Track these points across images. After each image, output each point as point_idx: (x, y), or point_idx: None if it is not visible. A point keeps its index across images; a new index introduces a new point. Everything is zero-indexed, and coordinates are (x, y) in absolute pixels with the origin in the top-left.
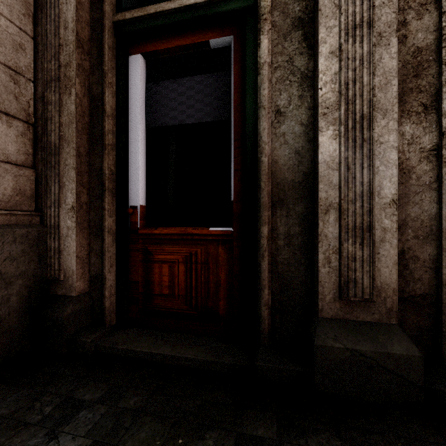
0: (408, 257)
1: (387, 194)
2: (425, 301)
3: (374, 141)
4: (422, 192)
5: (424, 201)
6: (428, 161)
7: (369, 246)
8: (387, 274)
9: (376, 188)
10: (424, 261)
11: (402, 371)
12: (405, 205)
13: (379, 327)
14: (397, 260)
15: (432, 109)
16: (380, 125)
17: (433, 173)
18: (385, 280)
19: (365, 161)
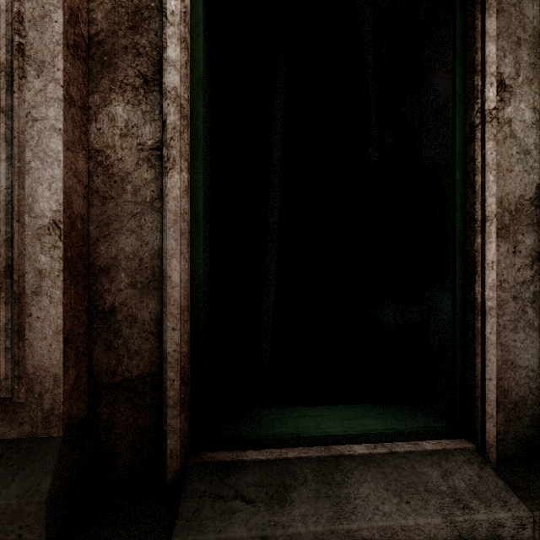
0: (120, 318)
1: (45, 211)
2: (145, 386)
3: (16, 113)
4: (141, 214)
5: (143, 228)
6: (149, 165)
7: (11, 303)
8: (44, 351)
9: (27, 199)
10: (144, 323)
11: (8, 535)
12: (117, 234)
13: (20, 449)
14: (62, 326)
15: (155, 85)
16: (33, 87)
17: (156, 185)
18: (42, 362)
19: (4, 148)
